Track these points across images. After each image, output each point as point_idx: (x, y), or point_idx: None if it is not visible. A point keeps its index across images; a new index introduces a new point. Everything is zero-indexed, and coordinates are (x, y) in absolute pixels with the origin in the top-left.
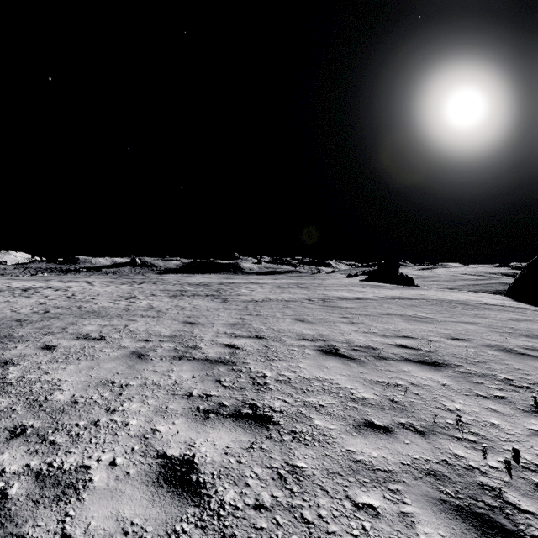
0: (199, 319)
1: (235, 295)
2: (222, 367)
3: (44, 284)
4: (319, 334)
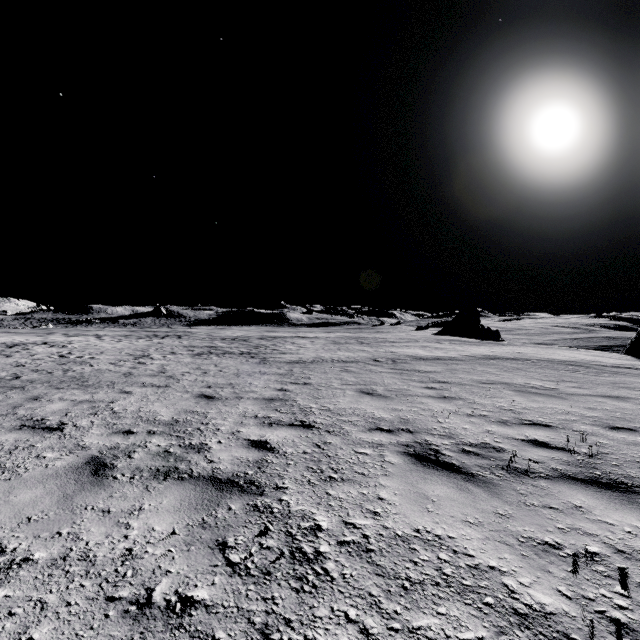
0: (222, 391)
1: (278, 353)
2: (236, 501)
3: (41, 339)
4: (399, 418)
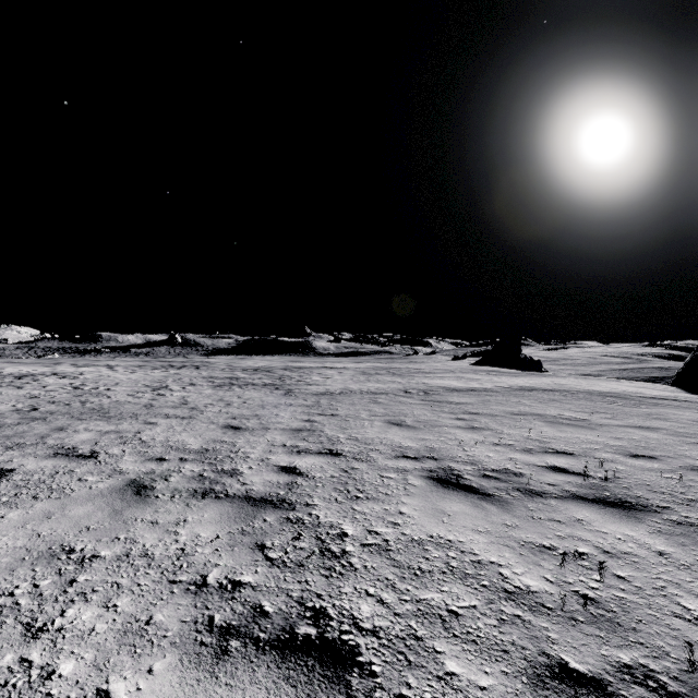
0: (248, 422)
1: (304, 384)
2: (270, 515)
3: (50, 369)
4: (425, 447)
